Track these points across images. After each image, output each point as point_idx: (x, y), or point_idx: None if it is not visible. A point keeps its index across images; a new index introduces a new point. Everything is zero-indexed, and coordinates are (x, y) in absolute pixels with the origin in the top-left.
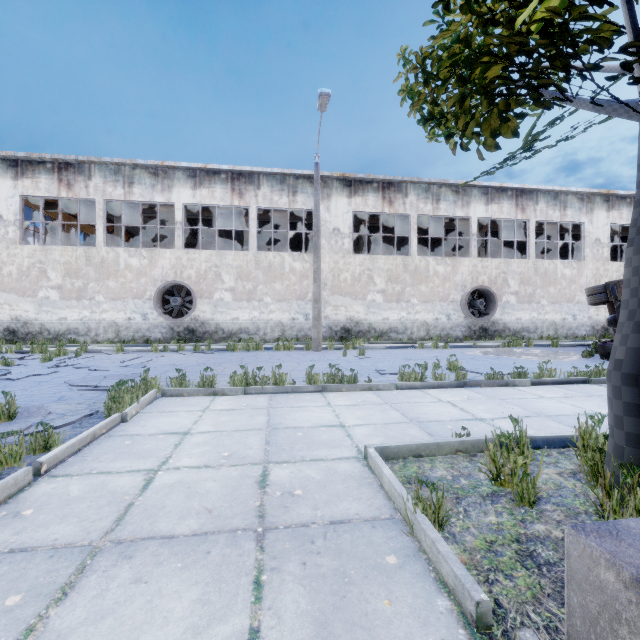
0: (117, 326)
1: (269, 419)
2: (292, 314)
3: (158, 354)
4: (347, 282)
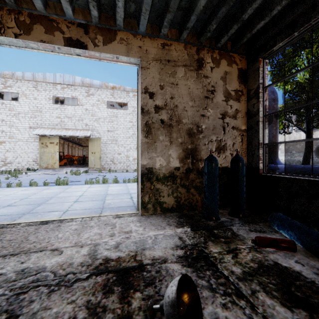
0: (300, 162)
1: None
2: None
3: None
4: None
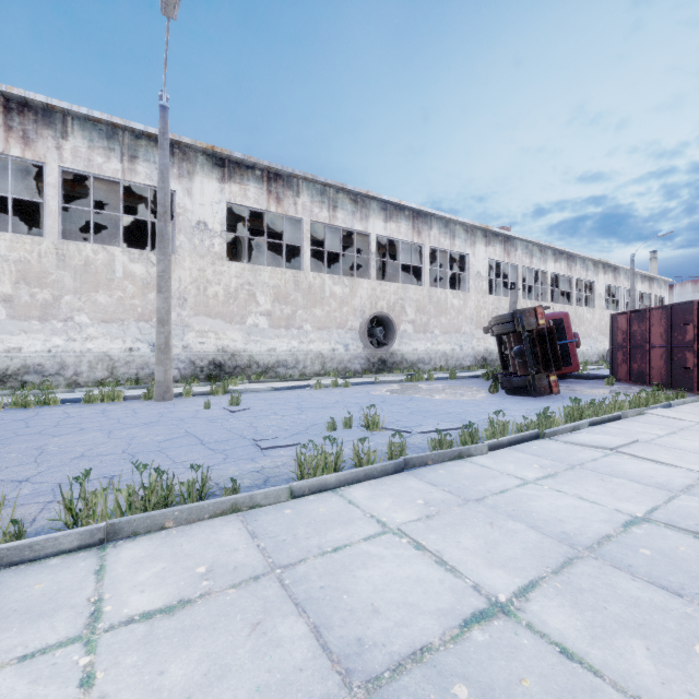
0: None
1: None
2: (128, 342)
3: None
4: (218, 299)
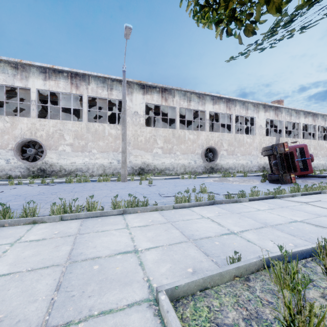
0: None
1: (72, 249)
2: (110, 160)
3: (11, 187)
4: (142, 142)
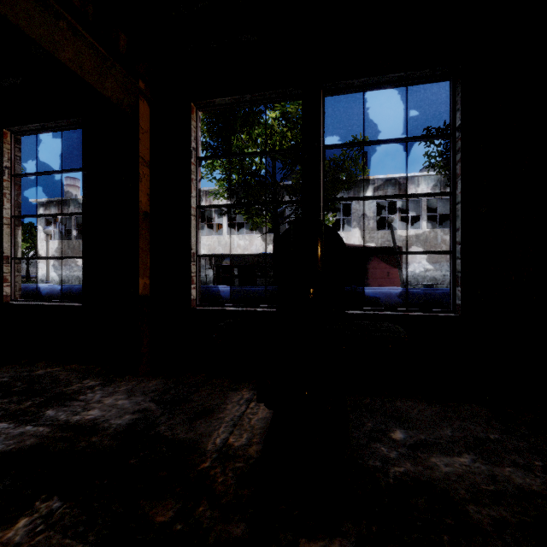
0: (80, 278)
1: None
2: None
3: None
4: None
